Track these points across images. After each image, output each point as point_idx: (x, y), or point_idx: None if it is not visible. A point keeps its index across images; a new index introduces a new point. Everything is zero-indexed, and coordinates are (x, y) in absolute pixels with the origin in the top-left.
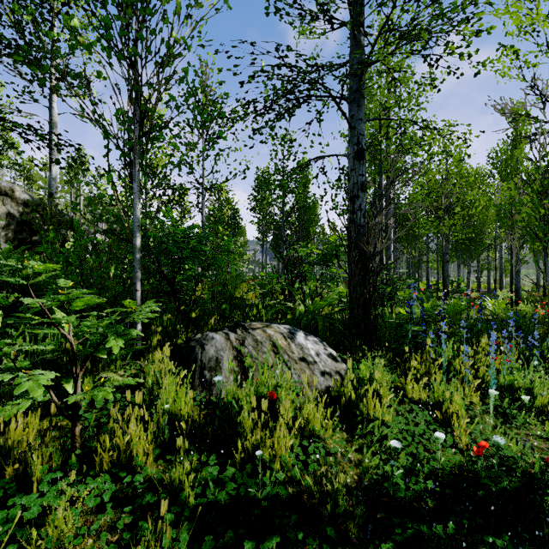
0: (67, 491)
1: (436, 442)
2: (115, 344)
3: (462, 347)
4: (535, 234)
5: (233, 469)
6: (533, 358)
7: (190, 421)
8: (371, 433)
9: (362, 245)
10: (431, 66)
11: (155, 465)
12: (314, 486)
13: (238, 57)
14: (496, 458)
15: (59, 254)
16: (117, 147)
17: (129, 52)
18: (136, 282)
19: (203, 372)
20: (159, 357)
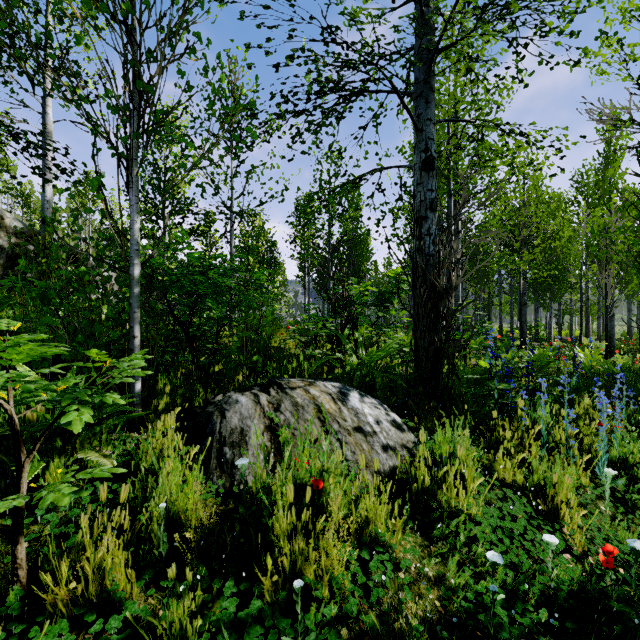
0: None
1: (544, 546)
2: (76, 418)
3: (563, 411)
4: None
5: (261, 602)
6: None
7: (198, 526)
8: (453, 533)
9: (433, 279)
10: (517, 55)
11: (144, 597)
12: (381, 629)
13: (272, 27)
14: (632, 572)
15: (33, 288)
16: (107, 142)
17: (122, 10)
18: (134, 326)
19: (223, 449)
20: (163, 428)
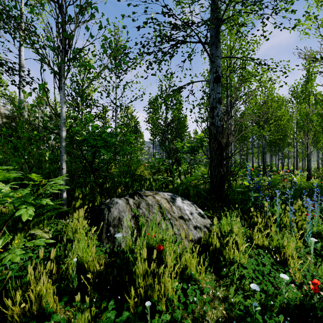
0: None
1: (280, 280)
2: (25, 212)
3: (288, 208)
4: None
5: (128, 313)
6: None
7: (94, 271)
8: (232, 273)
9: (220, 139)
10: (263, 23)
11: (63, 310)
12: None
13: (136, 5)
14: None
15: (10, 143)
16: (48, 65)
17: None
18: (62, 163)
19: (109, 228)
20: (78, 217)
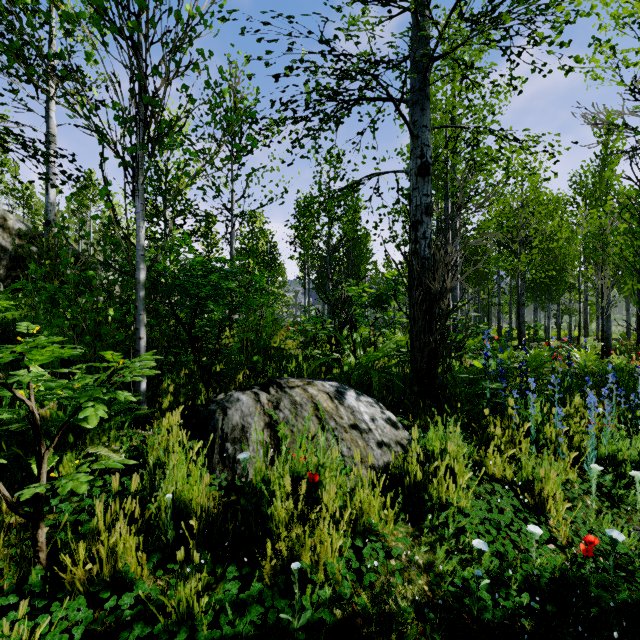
0: (18, 626)
1: (529, 536)
2: (93, 413)
3: (553, 410)
4: (636, 270)
5: (261, 584)
6: (635, 421)
7: (202, 515)
8: (443, 525)
9: (427, 282)
10: (511, 63)
11: (153, 579)
12: (372, 608)
13: (272, 40)
14: (610, 560)
15: (42, 292)
16: (115, 152)
17: (129, 28)
18: (140, 328)
19: (225, 445)
20: (168, 425)
